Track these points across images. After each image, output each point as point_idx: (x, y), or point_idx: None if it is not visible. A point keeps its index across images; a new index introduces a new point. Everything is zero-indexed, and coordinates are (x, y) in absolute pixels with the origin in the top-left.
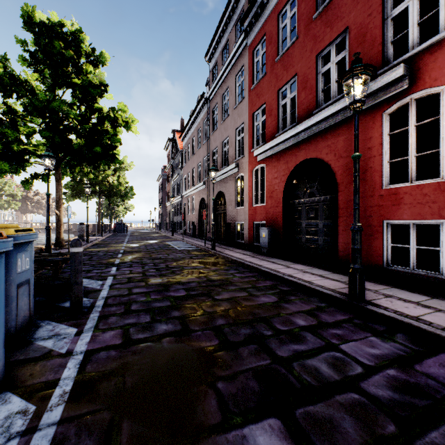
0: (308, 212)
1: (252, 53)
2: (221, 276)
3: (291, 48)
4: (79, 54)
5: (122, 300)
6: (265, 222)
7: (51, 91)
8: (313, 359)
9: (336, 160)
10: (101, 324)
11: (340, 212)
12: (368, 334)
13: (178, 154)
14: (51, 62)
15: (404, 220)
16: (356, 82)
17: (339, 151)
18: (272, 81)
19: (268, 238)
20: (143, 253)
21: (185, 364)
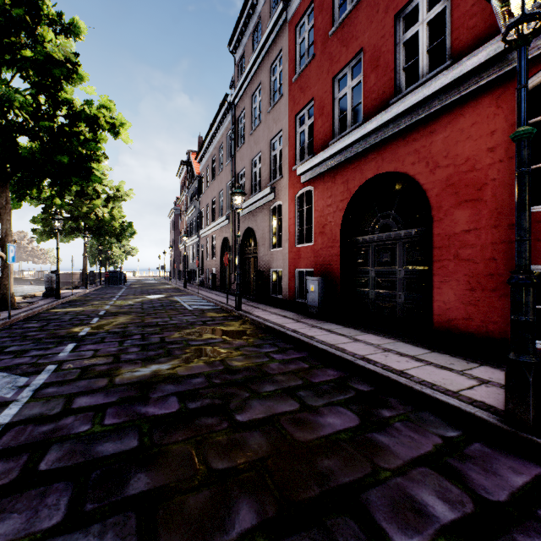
0: (379, 254)
1: (294, 31)
2: (249, 360)
3: (354, 11)
4: (38, 19)
5: (36, 433)
6: (313, 269)
7: None
8: None
9: (430, 172)
10: None
11: (436, 253)
12: None
13: (194, 180)
14: None
15: None
16: None
17: (435, 157)
18: (323, 65)
19: (318, 292)
20: (133, 315)
21: None
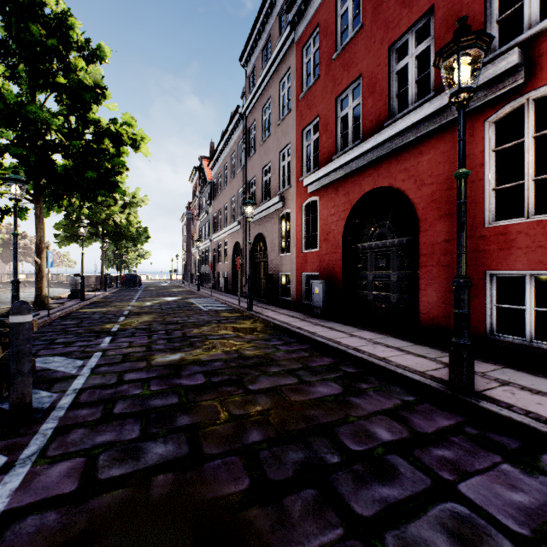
0: (376, 260)
1: (301, 51)
2: (259, 350)
3: (354, 40)
4: (68, 46)
5: (104, 394)
6: (318, 273)
7: (29, 95)
8: (420, 523)
9: (417, 188)
10: (53, 445)
11: (422, 260)
12: (497, 458)
13: (206, 186)
14: (27, 54)
15: (517, 271)
16: (463, 60)
17: (421, 176)
18: (327, 85)
19: (322, 294)
20: (155, 315)
21: (183, 545)
